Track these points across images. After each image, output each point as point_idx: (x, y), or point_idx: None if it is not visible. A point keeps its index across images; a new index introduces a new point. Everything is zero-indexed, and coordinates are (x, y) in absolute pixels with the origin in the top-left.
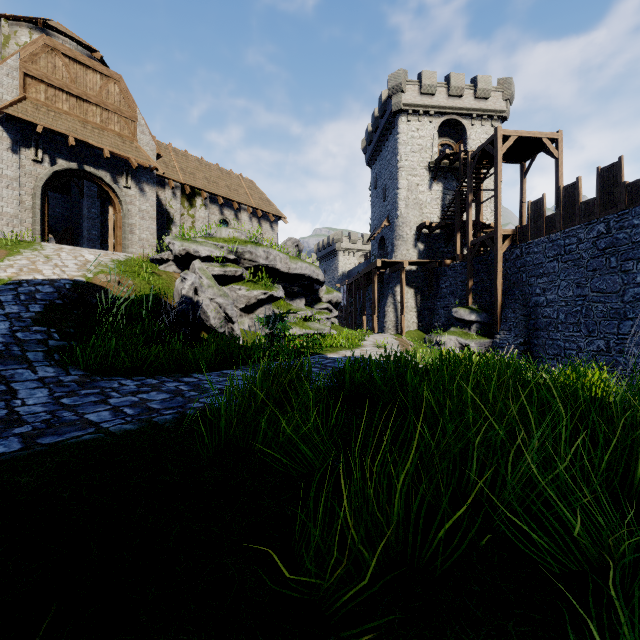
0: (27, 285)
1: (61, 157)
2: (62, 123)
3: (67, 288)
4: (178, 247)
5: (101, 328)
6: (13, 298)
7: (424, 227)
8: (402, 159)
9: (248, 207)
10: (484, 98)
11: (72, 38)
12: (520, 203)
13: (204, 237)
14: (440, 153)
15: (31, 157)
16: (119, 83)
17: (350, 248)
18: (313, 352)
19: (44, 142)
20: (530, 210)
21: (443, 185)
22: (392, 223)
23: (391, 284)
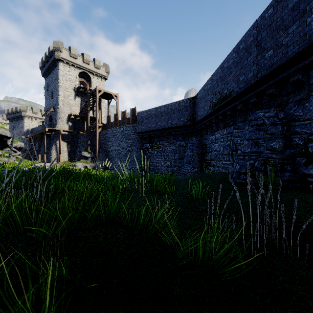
0: None
1: None
2: None
3: None
4: None
5: None
6: None
7: (71, 116)
8: (61, 82)
9: None
10: (98, 68)
11: None
12: (108, 114)
13: None
14: (82, 82)
15: None
16: None
17: (33, 116)
18: (2, 169)
19: None
20: (107, 119)
21: (81, 99)
22: (56, 110)
23: (55, 139)
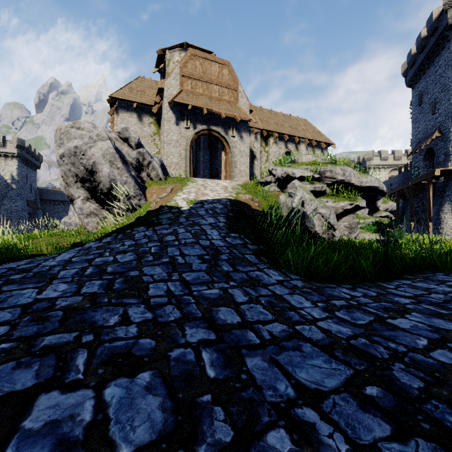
0: (207, 203)
1: (198, 123)
2: (200, 101)
3: (229, 204)
4: (280, 171)
5: (265, 234)
6: (205, 212)
7: None
8: None
9: (305, 139)
10: None
11: (200, 49)
12: None
13: (290, 163)
14: None
15: (184, 126)
16: (228, 67)
17: (380, 164)
18: (447, 261)
19: (190, 115)
20: None
21: None
22: (445, 133)
23: (447, 192)
